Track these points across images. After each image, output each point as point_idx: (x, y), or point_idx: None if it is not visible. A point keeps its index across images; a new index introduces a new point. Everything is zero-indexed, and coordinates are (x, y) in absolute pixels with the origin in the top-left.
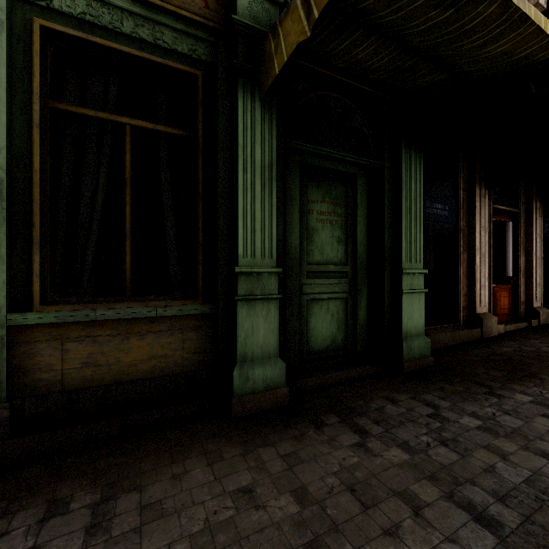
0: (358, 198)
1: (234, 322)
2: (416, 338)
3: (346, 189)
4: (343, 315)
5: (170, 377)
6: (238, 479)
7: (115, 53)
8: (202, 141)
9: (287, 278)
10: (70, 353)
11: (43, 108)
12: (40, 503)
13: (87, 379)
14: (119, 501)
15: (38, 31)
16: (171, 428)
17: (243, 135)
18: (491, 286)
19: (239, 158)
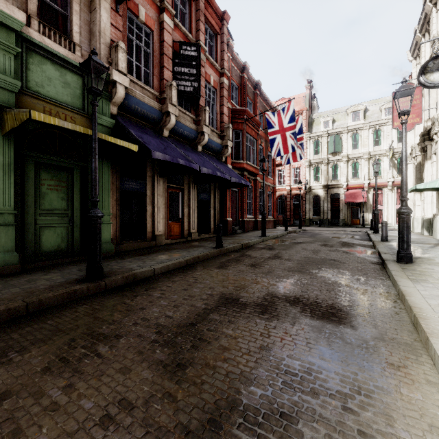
0: (75, 179)
1: None
2: (105, 243)
3: (67, 174)
4: (66, 234)
5: None
6: None
7: None
8: None
9: (26, 216)
10: None
11: None
12: None
13: None
14: None
15: None
16: None
17: None
18: (166, 222)
19: None
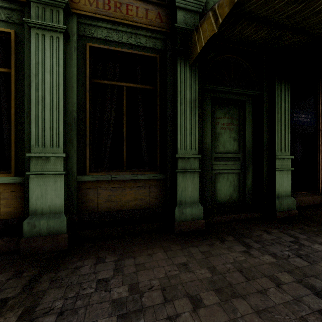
0: (247, 114)
1: (175, 183)
2: (285, 198)
3: (238, 109)
4: (237, 182)
5: (144, 209)
6: (180, 259)
7: (119, 53)
8: (159, 90)
9: (204, 161)
10: (101, 195)
11: (90, 83)
12: (93, 257)
13: (108, 207)
14: (125, 261)
15: (88, 48)
16: (145, 234)
17: (180, 85)
18: None
19: (178, 97)
